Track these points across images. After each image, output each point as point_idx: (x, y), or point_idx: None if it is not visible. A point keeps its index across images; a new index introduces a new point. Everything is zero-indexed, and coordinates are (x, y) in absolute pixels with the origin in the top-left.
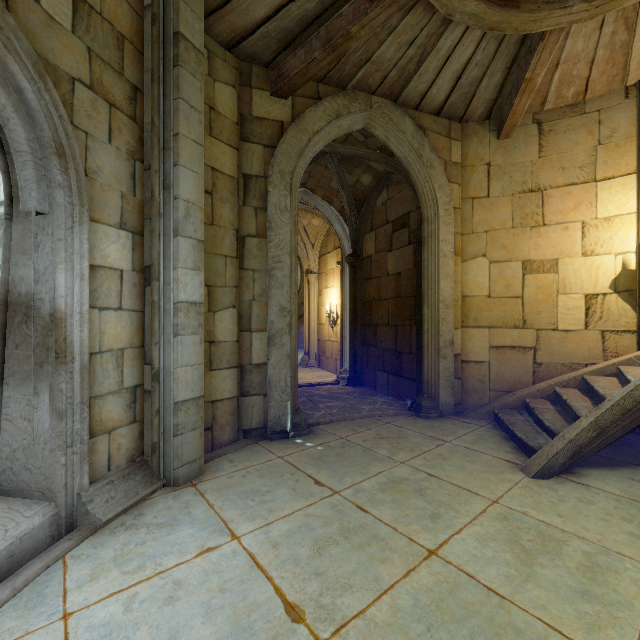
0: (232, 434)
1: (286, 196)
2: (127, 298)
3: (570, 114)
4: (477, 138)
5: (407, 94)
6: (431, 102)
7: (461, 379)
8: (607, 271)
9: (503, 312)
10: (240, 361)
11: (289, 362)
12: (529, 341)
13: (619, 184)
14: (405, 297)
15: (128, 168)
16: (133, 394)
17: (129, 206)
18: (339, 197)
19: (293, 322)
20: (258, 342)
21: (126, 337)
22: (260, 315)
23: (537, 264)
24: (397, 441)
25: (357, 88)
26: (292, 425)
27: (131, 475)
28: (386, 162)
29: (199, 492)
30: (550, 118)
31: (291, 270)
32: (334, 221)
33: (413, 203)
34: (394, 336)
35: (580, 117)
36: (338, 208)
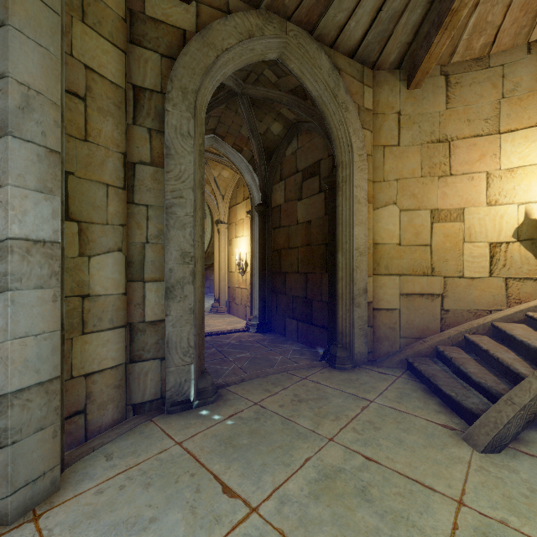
0: (117, 412)
1: (189, 119)
2: None
3: (475, 67)
4: (388, 86)
5: (324, 25)
6: (348, 39)
7: (373, 327)
8: (510, 220)
9: (413, 260)
10: (129, 319)
11: (193, 317)
12: (437, 288)
13: (522, 136)
14: (315, 245)
15: None
16: None
17: None
18: (249, 146)
19: (198, 270)
20: (153, 294)
21: None
22: (156, 261)
23: (444, 213)
24: (318, 404)
25: (272, 9)
26: (196, 392)
27: None
28: (298, 105)
29: (38, 536)
30: (457, 71)
31: (195, 208)
32: (244, 170)
33: (324, 151)
34: (304, 284)
35: (485, 71)
36: (248, 157)
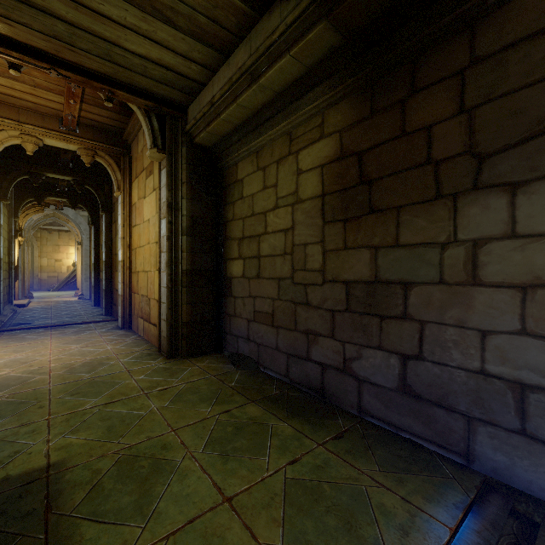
0: None
1: None
2: None
3: (65, 232)
4: (44, 232)
5: None
6: None
7: (40, 283)
8: (71, 262)
9: (51, 269)
10: None
11: None
12: (57, 275)
13: (73, 247)
14: None
15: None
16: None
17: None
18: None
19: None
20: None
21: None
22: None
23: (58, 260)
24: None
25: None
26: None
27: None
28: None
29: None
30: (61, 232)
31: None
32: None
33: None
34: None
35: (67, 234)
36: None
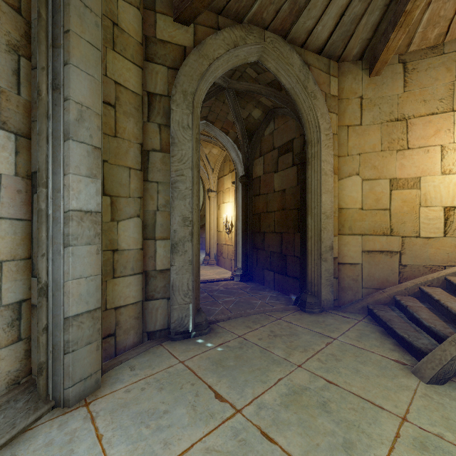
0: (136, 337)
1: (188, 115)
2: (7, 205)
3: (431, 54)
4: (351, 75)
5: (296, 30)
6: (315, 40)
7: (338, 278)
8: None
9: (373, 222)
10: (144, 267)
11: (191, 267)
12: (395, 246)
13: None
14: (289, 209)
15: (9, 62)
16: (16, 310)
17: (10, 104)
18: (234, 128)
19: (195, 231)
20: (162, 249)
21: (6, 248)
22: (164, 224)
23: (402, 181)
24: (290, 339)
25: (252, 22)
26: (194, 325)
27: (10, 402)
28: (275, 95)
29: (90, 415)
30: (413, 58)
31: (193, 183)
32: (230, 148)
33: (296, 131)
34: (279, 242)
35: (439, 57)
36: (233, 138)
